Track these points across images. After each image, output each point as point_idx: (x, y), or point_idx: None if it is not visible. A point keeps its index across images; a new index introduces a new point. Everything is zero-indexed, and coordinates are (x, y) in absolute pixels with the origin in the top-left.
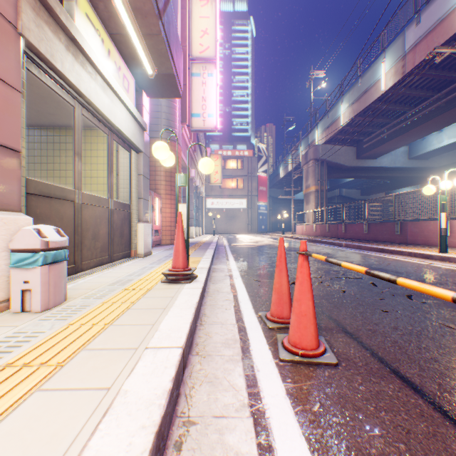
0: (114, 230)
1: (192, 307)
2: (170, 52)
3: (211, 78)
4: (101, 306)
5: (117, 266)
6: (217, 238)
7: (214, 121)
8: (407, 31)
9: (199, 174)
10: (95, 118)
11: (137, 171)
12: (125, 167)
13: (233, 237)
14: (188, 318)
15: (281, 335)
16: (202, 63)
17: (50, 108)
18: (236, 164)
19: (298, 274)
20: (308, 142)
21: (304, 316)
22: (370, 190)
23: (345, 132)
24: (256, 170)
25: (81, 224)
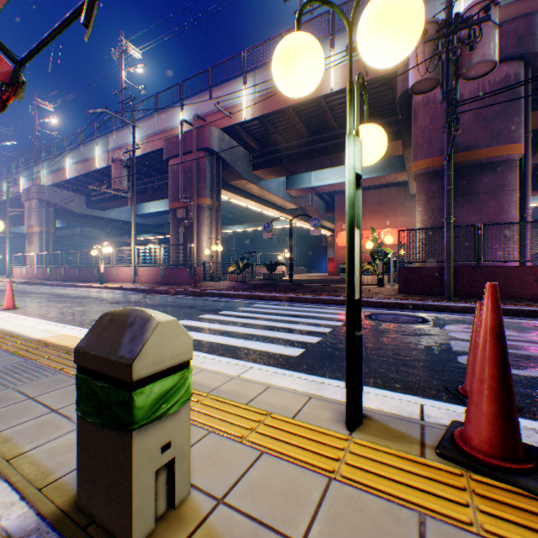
0: None
1: None
2: None
3: None
4: None
5: None
6: None
7: None
8: (111, 137)
9: None
10: None
11: None
12: None
13: None
14: None
15: None
16: None
17: None
18: None
19: None
20: (34, 177)
21: None
22: (115, 233)
23: (74, 183)
24: None
25: None
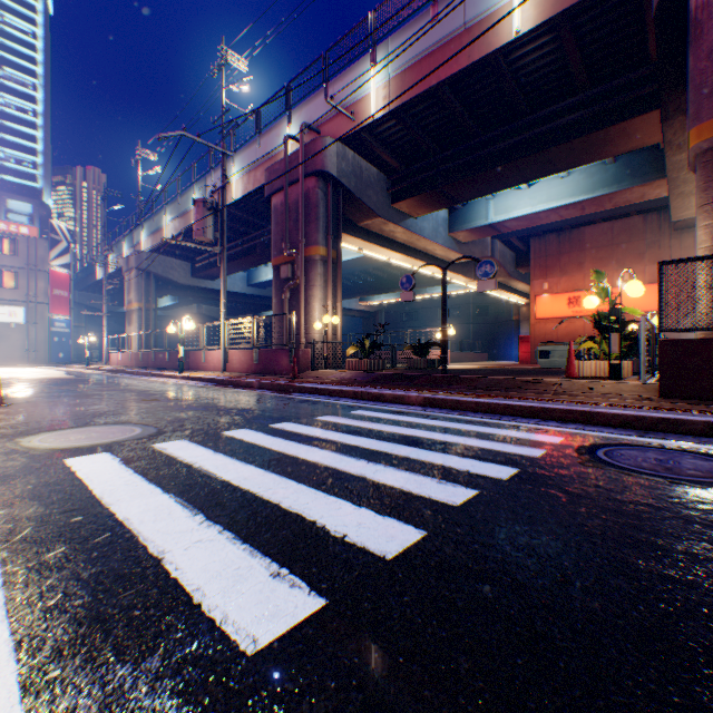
0: None
1: None
2: None
3: None
4: None
5: None
6: None
7: None
8: (209, 180)
9: None
10: None
11: None
12: None
13: None
14: None
15: None
16: None
17: None
18: (1, 244)
19: None
20: (135, 243)
21: None
22: (236, 310)
23: (175, 246)
24: (47, 262)
25: None
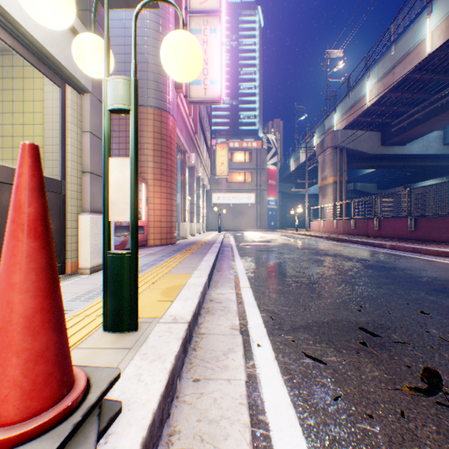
0: None
1: None
2: None
3: (214, 34)
4: None
5: None
6: (223, 236)
7: (217, 89)
8: None
9: (202, 163)
10: None
11: (80, 124)
12: (55, 115)
13: (241, 234)
14: None
15: None
16: (203, 16)
17: None
18: (243, 156)
19: None
20: (324, 129)
21: None
22: (387, 184)
23: (370, 114)
24: (265, 163)
25: None
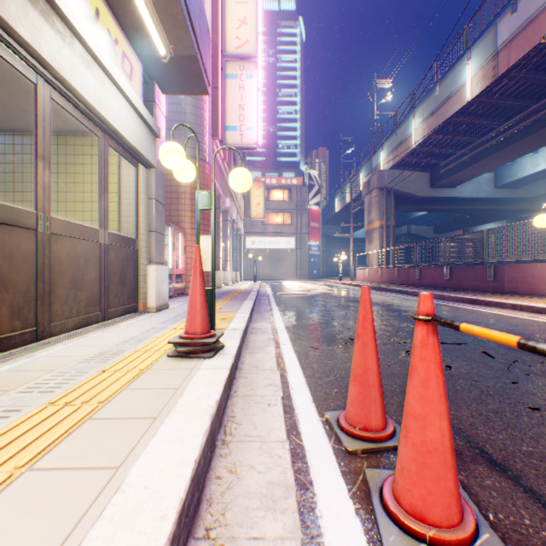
0: (109, 274)
1: (205, 414)
2: (190, 22)
3: (250, 80)
4: (39, 413)
5: (113, 326)
6: (259, 285)
7: (254, 136)
8: (500, 23)
9: (236, 205)
10: (76, 109)
11: (148, 193)
12: (130, 188)
13: (278, 284)
14: (193, 448)
15: (374, 475)
16: (239, 61)
17: (19, 101)
18: (282, 194)
19: (416, 362)
20: (371, 168)
21: (433, 453)
22: (444, 227)
23: (417, 154)
24: (306, 202)
25: (49, 264)
